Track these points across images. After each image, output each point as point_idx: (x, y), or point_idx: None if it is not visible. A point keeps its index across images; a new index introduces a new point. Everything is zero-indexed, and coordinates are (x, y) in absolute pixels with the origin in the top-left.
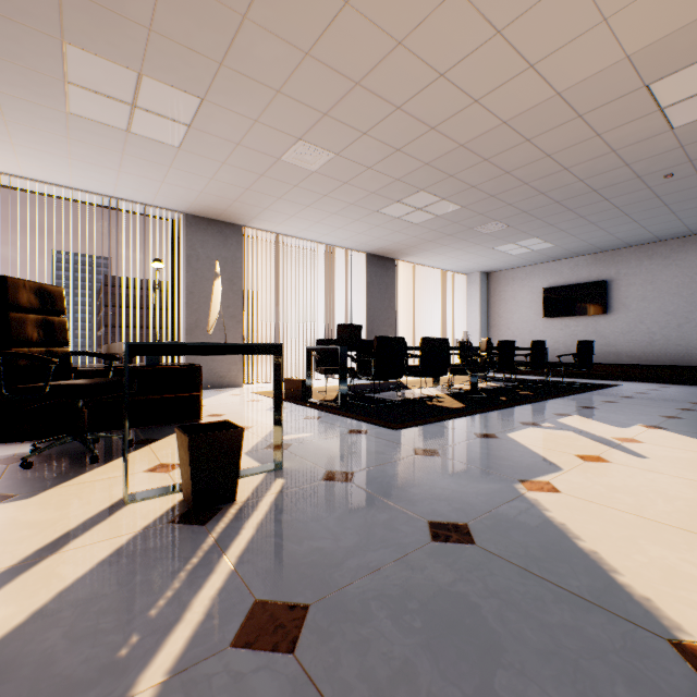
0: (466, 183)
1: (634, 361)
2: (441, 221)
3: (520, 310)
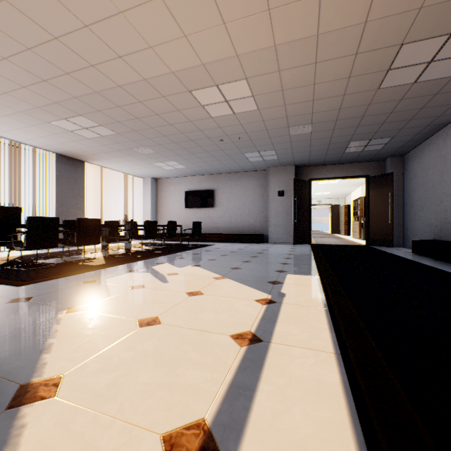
0: (113, 118)
1: (224, 232)
2: (108, 140)
3: (174, 203)
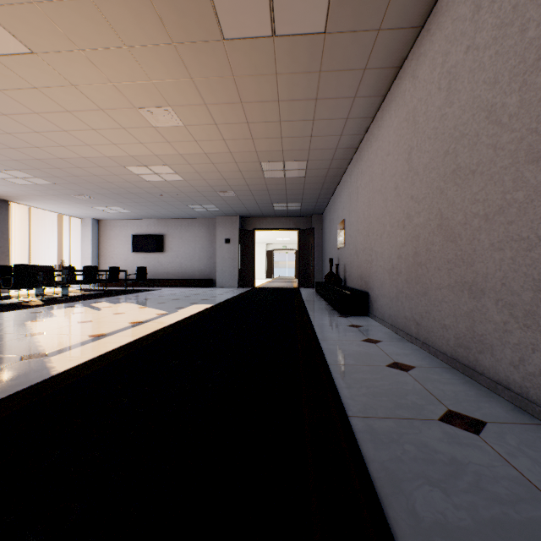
0: (51, 174)
1: (175, 277)
2: (43, 187)
3: (120, 247)
